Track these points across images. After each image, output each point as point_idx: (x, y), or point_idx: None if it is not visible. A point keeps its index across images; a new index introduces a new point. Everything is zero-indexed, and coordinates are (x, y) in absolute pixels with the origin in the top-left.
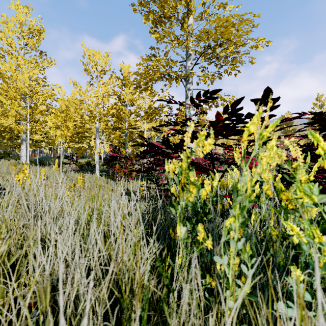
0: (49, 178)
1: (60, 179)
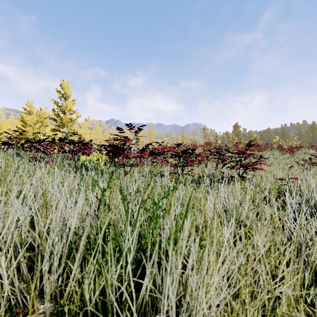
0: None
1: None
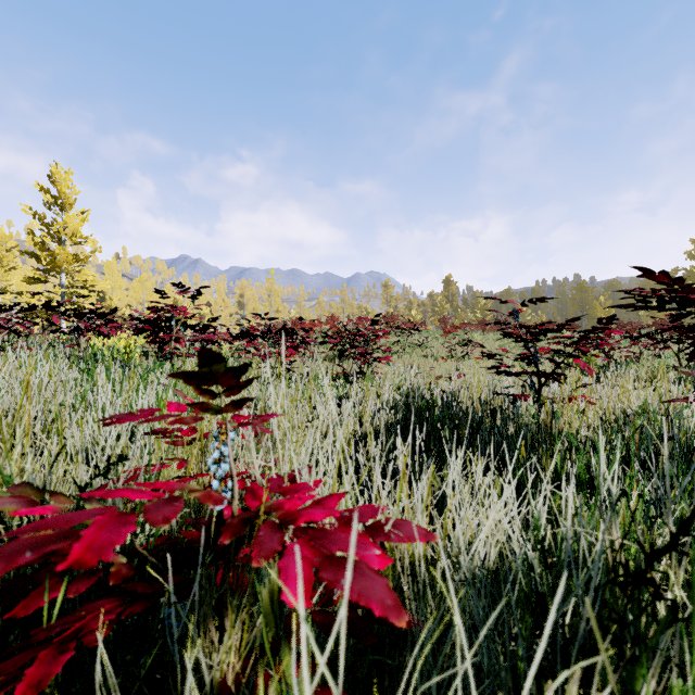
0: None
1: None
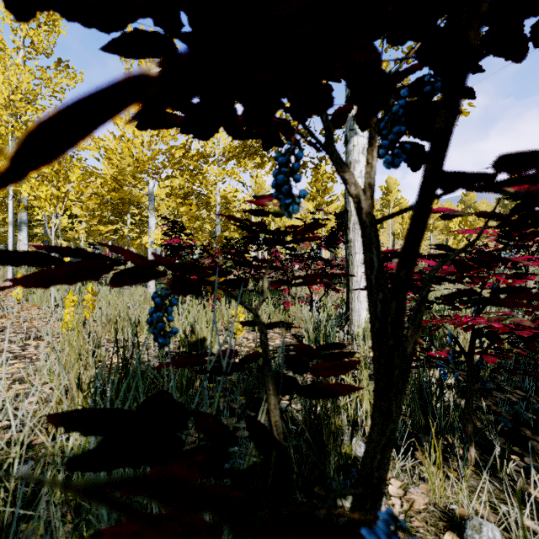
0: (33, 296)
1: (51, 298)
